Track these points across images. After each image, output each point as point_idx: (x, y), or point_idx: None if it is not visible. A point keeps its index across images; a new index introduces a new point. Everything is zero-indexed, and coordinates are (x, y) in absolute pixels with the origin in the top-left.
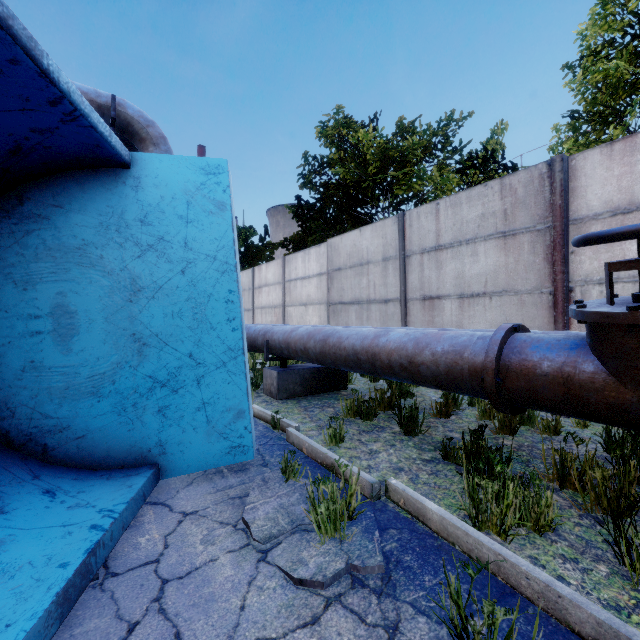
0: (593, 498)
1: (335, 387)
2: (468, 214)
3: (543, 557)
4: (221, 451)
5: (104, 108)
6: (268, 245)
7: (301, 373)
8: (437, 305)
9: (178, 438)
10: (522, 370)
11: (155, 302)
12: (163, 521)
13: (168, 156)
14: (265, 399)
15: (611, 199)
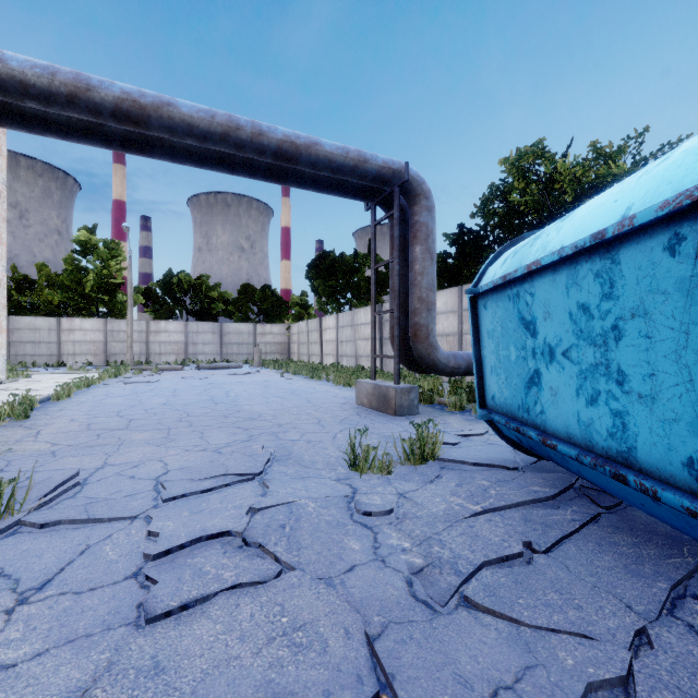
0: None
1: None
2: None
3: None
4: None
5: (396, 173)
6: None
7: None
8: None
9: None
10: None
11: None
12: None
13: None
14: None
15: None
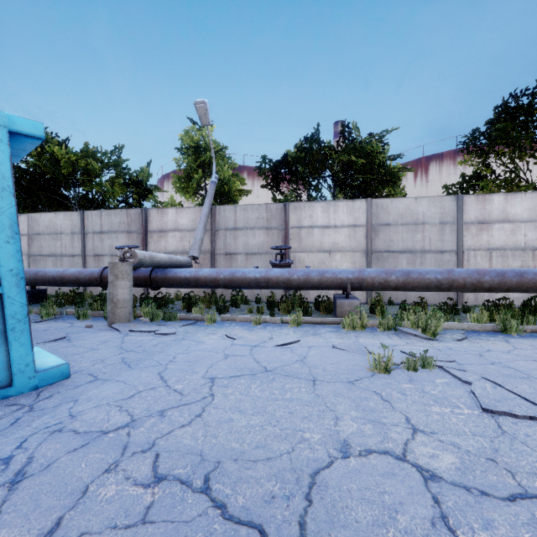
0: None
1: (39, 301)
2: (115, 220)
3: None
4: None
5: None
6: None
7: None
8: (101, 259)
9: None
10: (107, 277)
11: None
12: None
13: None
14: None
15: (158, 227)
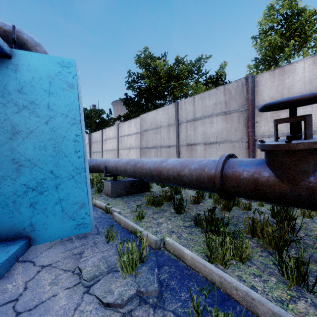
0: (267, 241)
1: (143, 190)
2: (208, 103)
3: (244, 275)
4: (71, 227)
5: (8, 32)
6: (111, 119)
7: (124, 183)
8: (194, 148)
9: (43, 221)
10: (233, 177)
11: (28, 140)
12: (27, 272)
13: (37, 54)
14: (104, 197)
15: (273, 96)
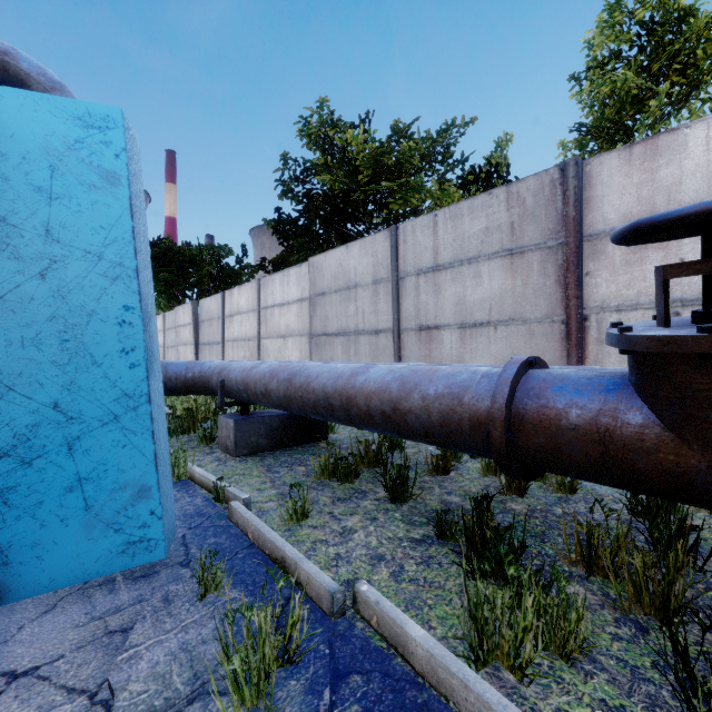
0: (632, 594)
1: (312, 438)
2: (470, 228)
3: (577, 709)
4: (110, 551)
5: None
6: (247, 268)
7: (267, 421)
8: (435, 336)
9: (32, 537)
10: (542, 421)
11: None
12: None
13: (15, 91)
14: (218, 457)
15: (630, 211)
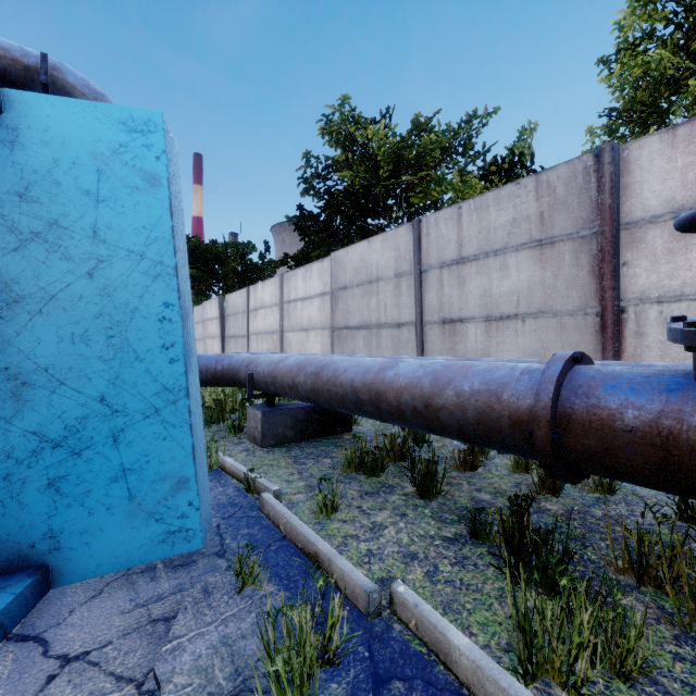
0: (693, 609)
1: (336, 430)
2: (496, 219)
3: None
4: (151, 539)
5: (33, 71)
6: (269, 263)
7: (293, 413)
8: (459, 330)
9: (81, 524)
10: (592, 422)
11: (43, 319)
12: (21, 679)
13: (66, 100)
14: (247, 447)
15: (673, 197)
